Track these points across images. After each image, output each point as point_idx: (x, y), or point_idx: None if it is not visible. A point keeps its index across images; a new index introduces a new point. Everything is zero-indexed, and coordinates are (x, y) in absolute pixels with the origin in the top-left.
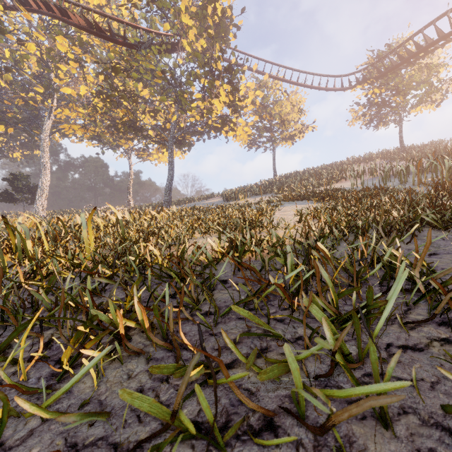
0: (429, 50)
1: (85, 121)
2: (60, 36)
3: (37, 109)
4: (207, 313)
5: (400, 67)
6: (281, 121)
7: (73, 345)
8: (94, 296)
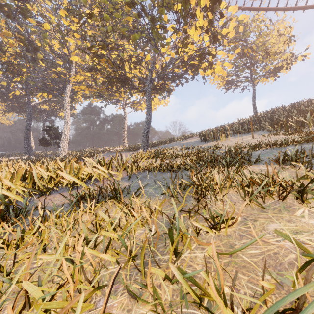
0: None
1: (90, 82)
2: (61, 9)
3: (66, 80)
4: None
5: None
6: (266, 52)
7: None
8: None
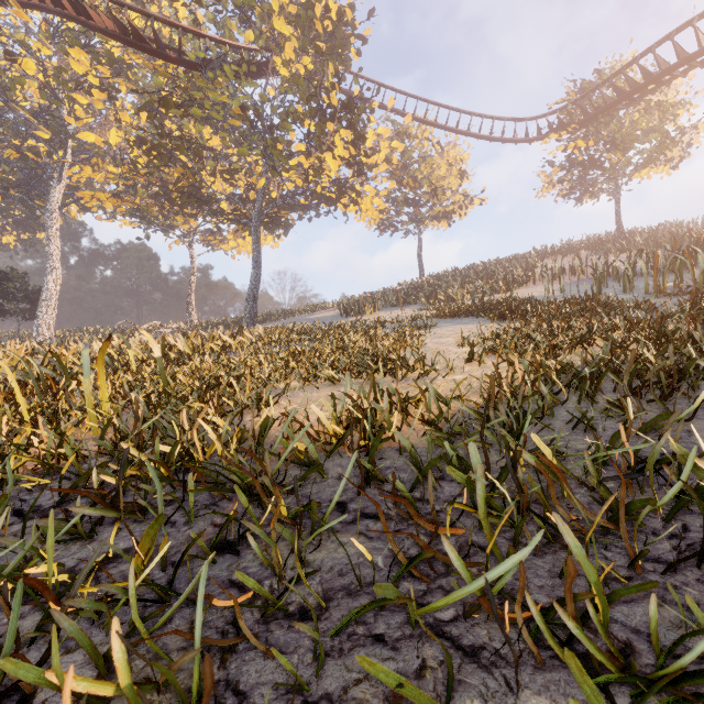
0: (663, 80)
1: (118, 186)
2: (75, 48)
3: (40, 166)
4: (301, 612)
5: (617, 106)
6: (431, 189)
7: None
8: (74, 540)
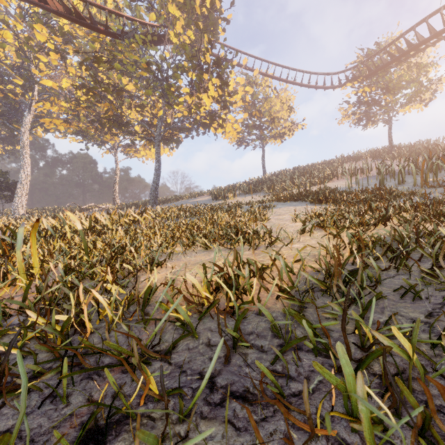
0: (420, 48)
1: (67, 115)
2: (38, 24)
3: (17, 102)
4: None
5: (390, 65)
6: (271, 118)
7: None
8: None
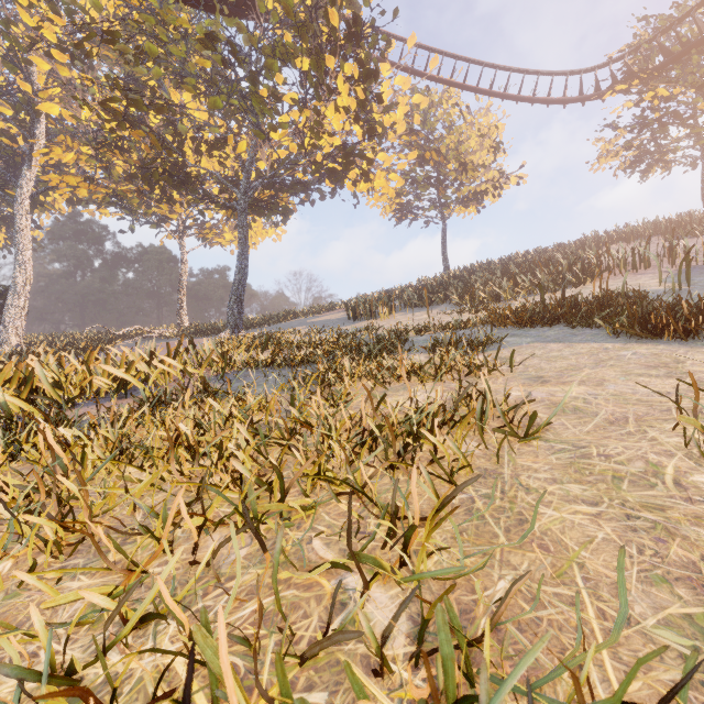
0: None
1: (92, 169)
2: None
3: (17, 152)
4: None
5: None
6: (460, 163)
7: None
8: None
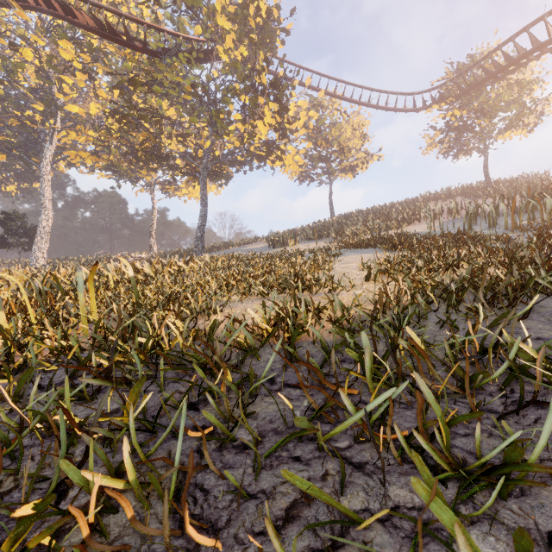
0: (521, 63)
1: (96, 146)
2: (64, 40)
3: (36, 131)
4: (244, 444)
5: (485, 83)
6: (340, 148)
7: (11, 533)
8: (81, 403)
